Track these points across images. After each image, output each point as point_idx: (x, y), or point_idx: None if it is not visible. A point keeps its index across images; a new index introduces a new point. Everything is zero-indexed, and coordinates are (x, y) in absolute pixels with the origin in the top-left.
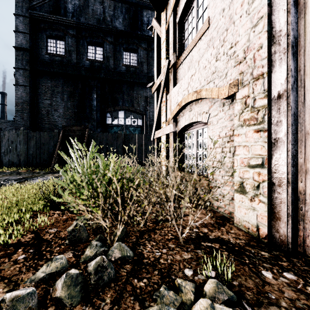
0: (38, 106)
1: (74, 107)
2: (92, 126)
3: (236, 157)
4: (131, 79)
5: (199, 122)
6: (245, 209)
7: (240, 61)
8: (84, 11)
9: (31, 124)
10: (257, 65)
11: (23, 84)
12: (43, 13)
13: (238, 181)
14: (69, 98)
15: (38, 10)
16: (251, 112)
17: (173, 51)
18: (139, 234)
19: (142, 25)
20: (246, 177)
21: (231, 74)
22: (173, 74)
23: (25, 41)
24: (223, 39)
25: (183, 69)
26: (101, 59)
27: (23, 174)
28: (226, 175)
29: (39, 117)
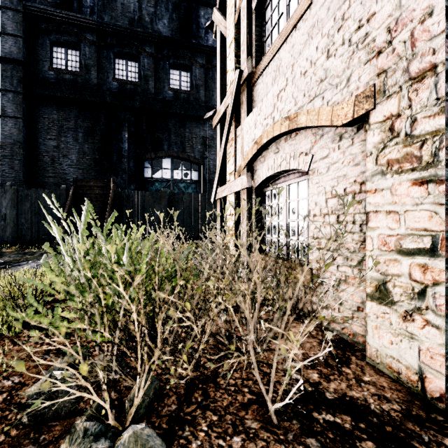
0: (37, 150)
1: (95, 151)
2: (122, 181)
3: (369, 233)
4: (181, 111)
5: (291, 172)
6: (392, 335)
7: (380, 50)
8: (109, 6)
9: (26, 177)
10: (420, 50)
11: (14, 114)
12: (46, 7)
13: (375, 279)
14: (86, 138)
15: (37, 1)
16: (404, 146)
17: (247, 56)
18: (185, 391)
19: (198, 30)
20: (393, 272)
21: (360, 77)
22: (246, 93)
23: (17, 48)
24: (342, 16)
25: (264, 85)
26: (136, 79)
27: (6, 255)
28: (347, 264)
29: (40, 166)
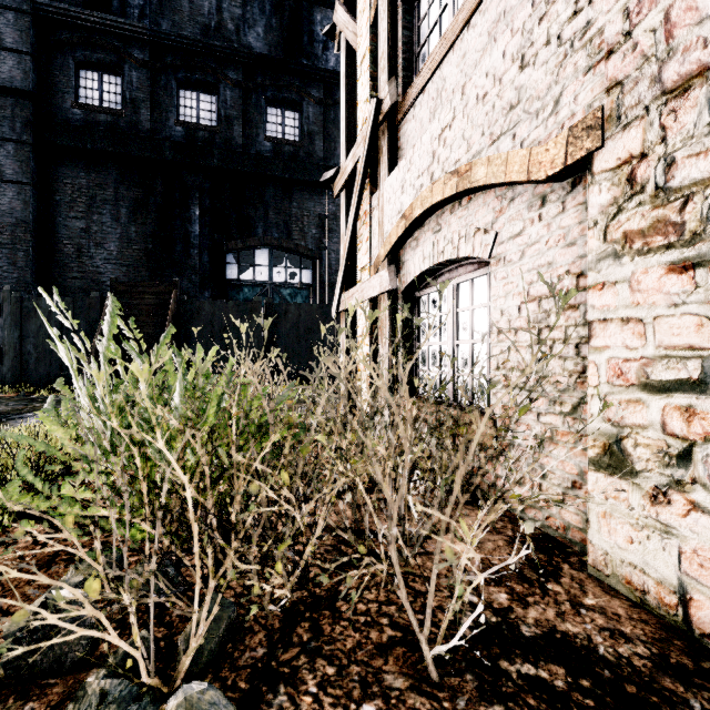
0: (55, 235)
1: (146, 238)
2: (191, 285)
3: (593, 357)
4: (286, 173)
5: (461, 263)
6: (631, 528)
7: (612, 49)
8: (170, 4)
9: (36, 279)
10: (681, 43)
11: (17, 178)
12: (68, 6)
13: (602, 435)
14: (133, 216)
15: None
16: (654, 207)
17: (389, 77)
18: (281, 623)
19: (311, 45)
20: (633, 422)
21: (577, 96)
22: (388, 137)
23: (22, 72)
24: None
25: (416, 122)
26: (212, 123)
27: (2, 402)
28: (554, 411)
29: (58, 261)
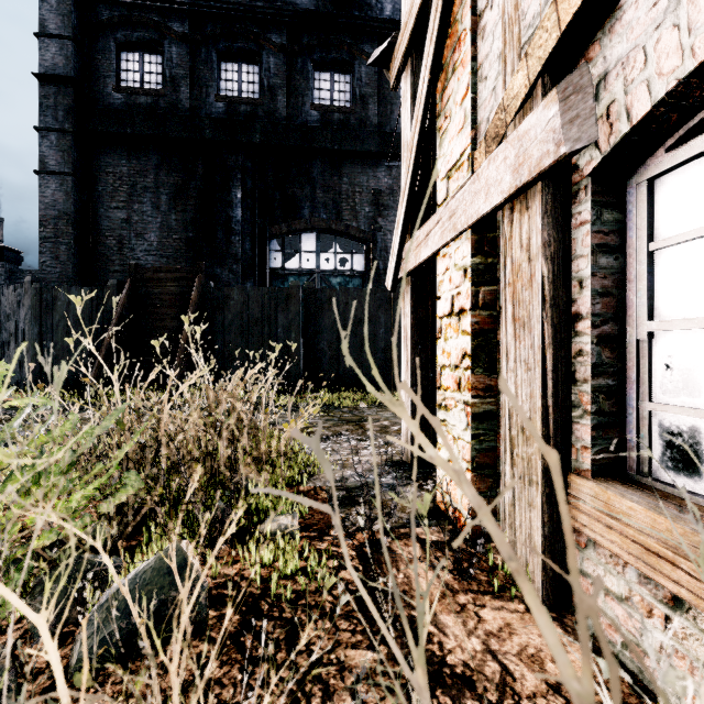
0: (97, 227)
1: (187, 226)
2: (232, 276)
3: None
4: (335, 144)
5: None
6: None
7: None
8: None
9: (78, 273)
10: None
11: (59, 169)
12: None
13: None
14: (173, 203)
15: None
16: None
17: None
18: None
19: None
20: None
21: None
22: None
23: (64, 58)
24: None
25: None
26: (255, 95)
27: None
28: None
29: (101, 255)
